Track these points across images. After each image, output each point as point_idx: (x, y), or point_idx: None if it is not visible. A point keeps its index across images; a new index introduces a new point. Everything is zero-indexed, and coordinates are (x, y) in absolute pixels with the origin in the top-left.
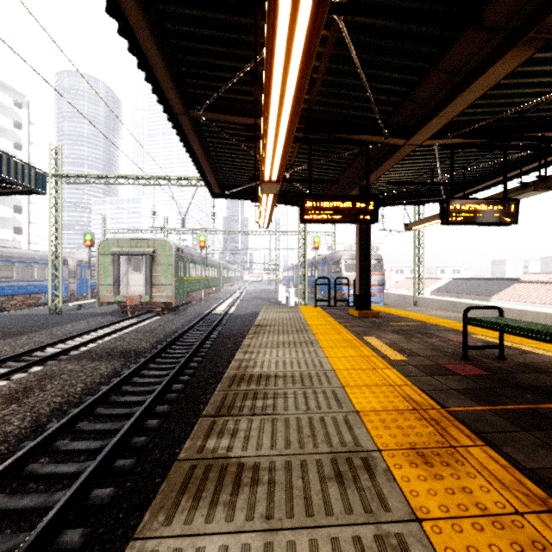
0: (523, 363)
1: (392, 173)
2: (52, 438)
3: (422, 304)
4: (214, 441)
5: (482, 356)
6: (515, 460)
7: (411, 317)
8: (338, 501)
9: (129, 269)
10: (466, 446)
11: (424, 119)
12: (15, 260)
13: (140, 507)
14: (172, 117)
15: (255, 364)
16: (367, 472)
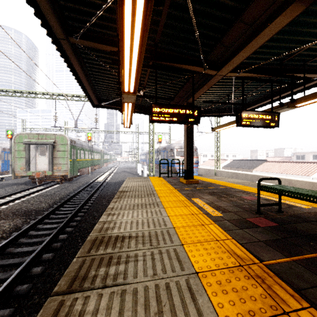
0: (294, 214)
1: (205, 96)
2: None
3: (219, 174)
4: None
5: (268, 210)
6: None
7: (217, 183)
8: None
9: (37, 154)
10: (296, 310)
11: (229, 58)
12: None
13: None
14: (55, 41)
15: (115, 225)
16: None
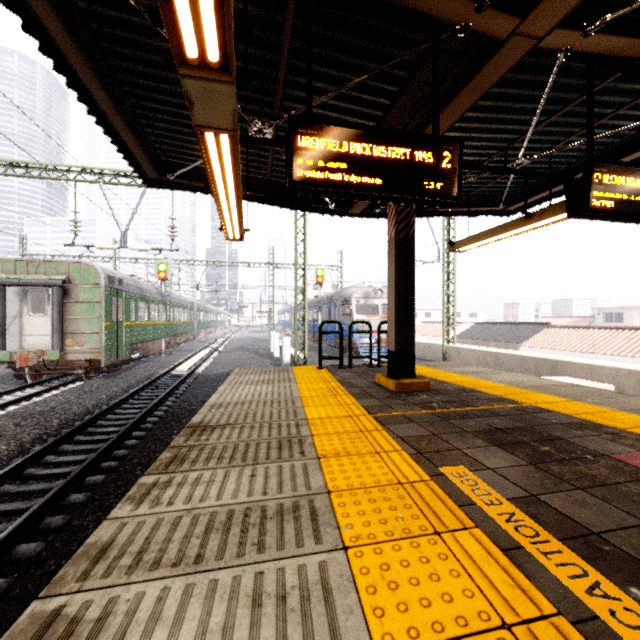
0: None
1: None
2: None
3: (453, 355)
4: None
5: None
6: None
7: (482, 389)
8: None
9: (25, 308)
10: None
11: None
12: None
13: None
14: None
15: None
16: None
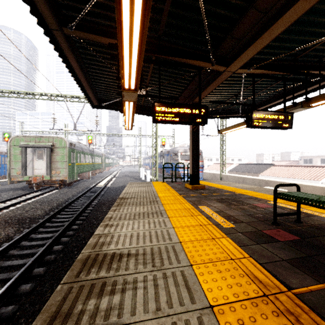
0: (315, 225)
1: (212, 96)
2: None
3: (225, 178)
4: None
5: (284, 220)
6: None
7: (225, 189)
8: None
9: (34, 157)
10: None
11: (239, 52)
12: None
13: None
14: (48, 32)
15: (112, 239)
16: None
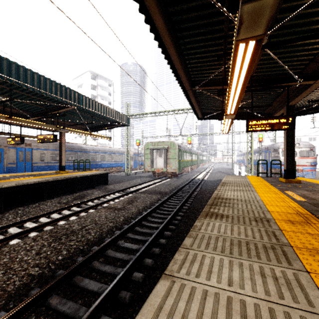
0: None
1: (312, 95)
2: (145, 216)
3: None
4: (212, 210)
5: None
6: None
7: None
8: (254, 224)
9: (157, 156)
10: (315, 223)
11: None
12: (113, 152)
13: (180, 240)
14: (184, 92)
15: (224, 195)
16: (267, 221)
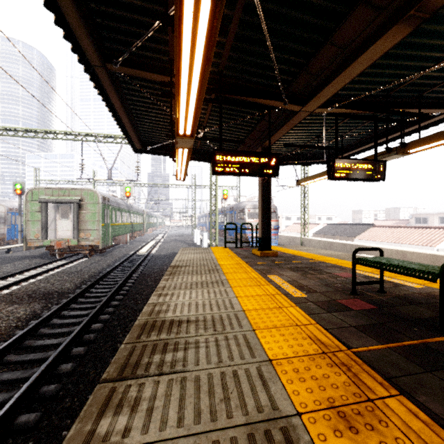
0: (400, 295)
1: (287, 138)
2: None
3: (307, 243)
4: (109, 420)
5: (366, 290)
6: (433, 412)
7: (303, 256)
8: None
9: (57, 216)
10: (382, 397)
11: (317, 89)
12: None
13: None
14: (88, 69)
15: (168, 308)
16: None
